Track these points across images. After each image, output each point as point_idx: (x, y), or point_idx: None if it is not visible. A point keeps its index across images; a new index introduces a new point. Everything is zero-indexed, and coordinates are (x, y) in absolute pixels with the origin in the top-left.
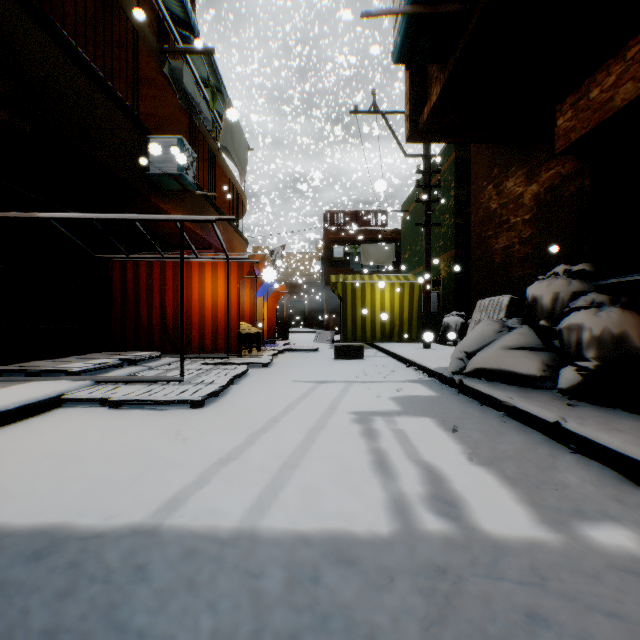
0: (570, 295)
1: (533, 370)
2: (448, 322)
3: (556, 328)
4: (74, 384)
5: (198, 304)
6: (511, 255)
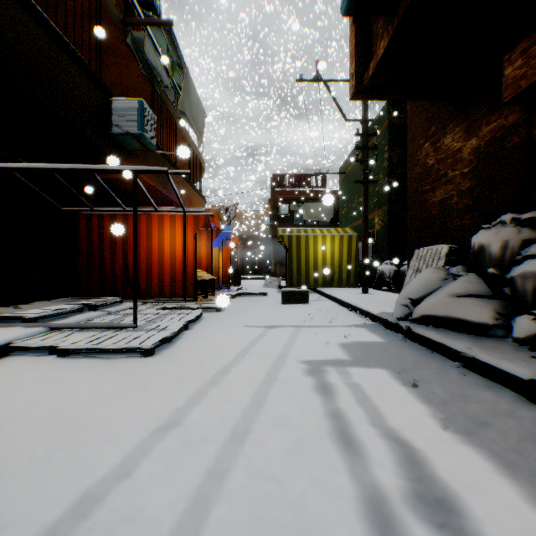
0: (520, 243)
1: (485, 318)
2: (382, 270)
3: (507, 276)
4: (26, 331)
5: (157, 253)
6: (449, 207)
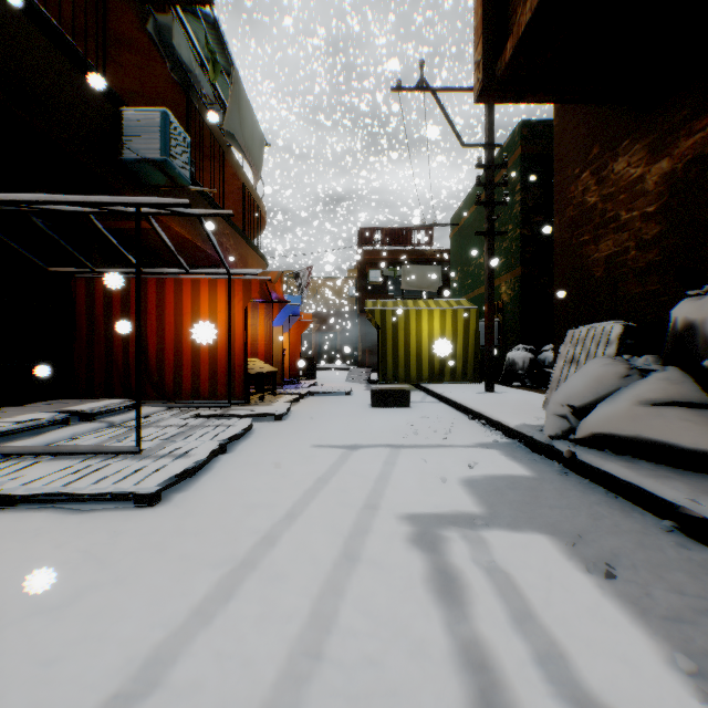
0: None
1: (706, 443)
2: (513, 358)
3: None
4: None
5: (191, 335)
6: (622, 265)
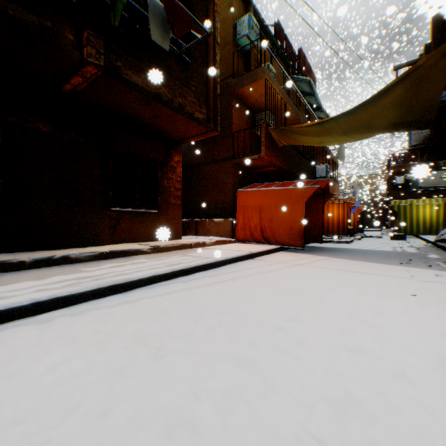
0: None
1: None
2: None
3: None
4: None
5: (331, 218)
6: None
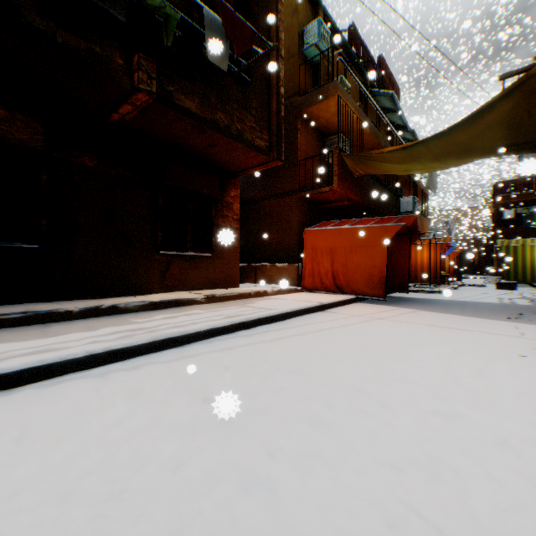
0: None
1: None
2: None
3: None
4: None
5: (419, 262)
6: None
